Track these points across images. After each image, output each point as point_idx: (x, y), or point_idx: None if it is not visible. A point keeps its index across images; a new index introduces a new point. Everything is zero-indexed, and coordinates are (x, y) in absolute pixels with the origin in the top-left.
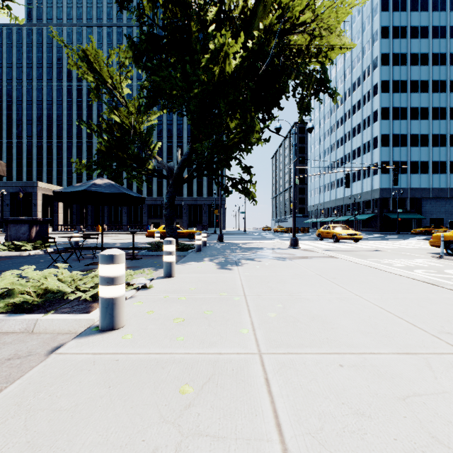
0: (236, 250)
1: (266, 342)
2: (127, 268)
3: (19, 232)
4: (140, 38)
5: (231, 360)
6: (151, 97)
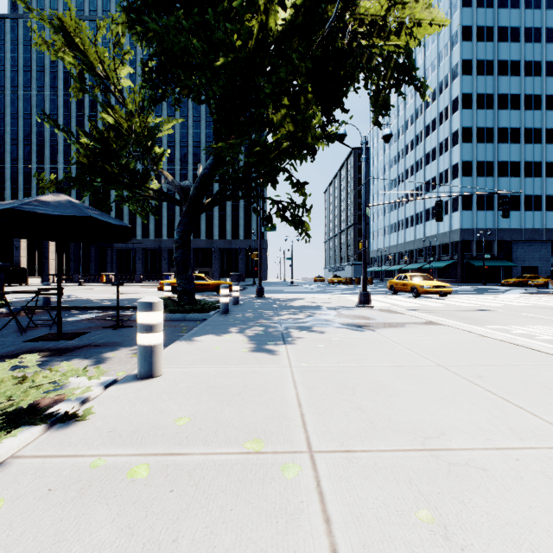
0: (281, 310)
1: None
2: (93, 348)
3: None
4: None
5: None
6: (154, 80)
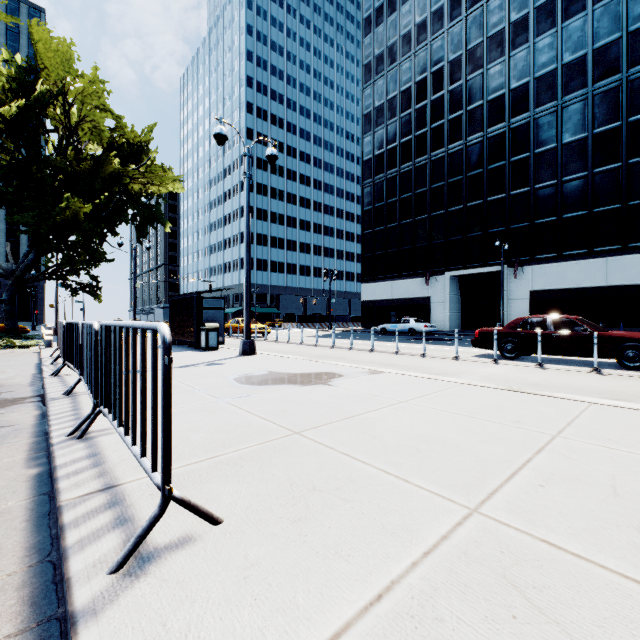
0: None
1: None
2: None
3: None
4: None
5: None
6: None
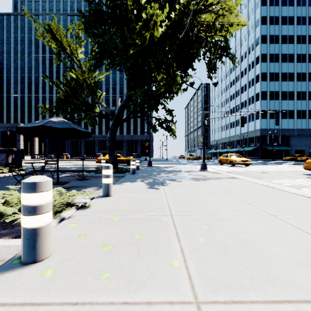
0: (161, 172)
1: (201, 282)
2: (76, 187)
3: None
4: (89, 12)
5: None
6: (98, 58)
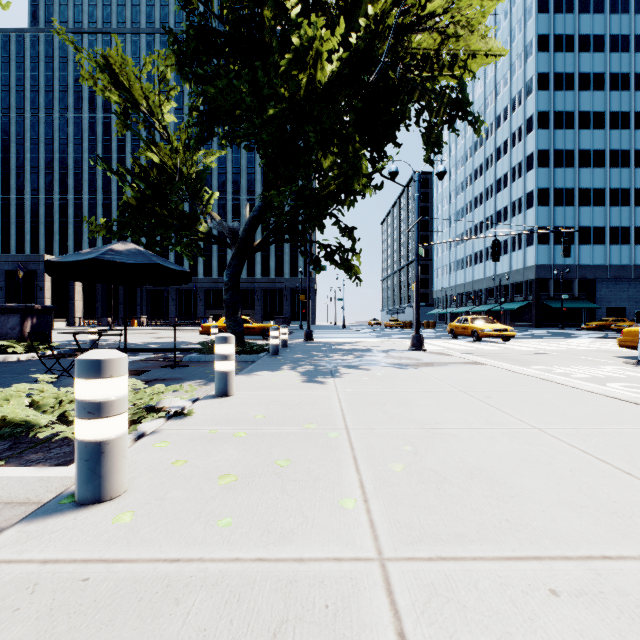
0: (331, 353)
1: (391, 531)
2: (162, 381)
3: (6, 326)
4: (186, 32)
5: (324, 579)
6: (204, 123)
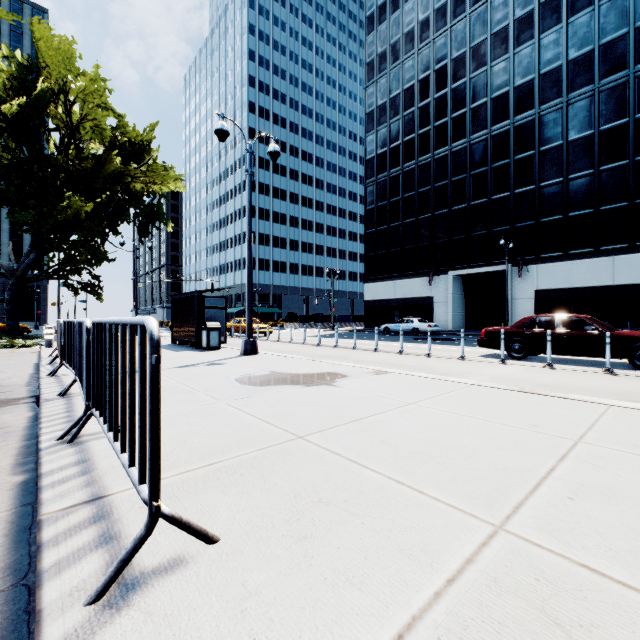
0: None
1: None
2: None
3: None
4: None
5: None
6: None
